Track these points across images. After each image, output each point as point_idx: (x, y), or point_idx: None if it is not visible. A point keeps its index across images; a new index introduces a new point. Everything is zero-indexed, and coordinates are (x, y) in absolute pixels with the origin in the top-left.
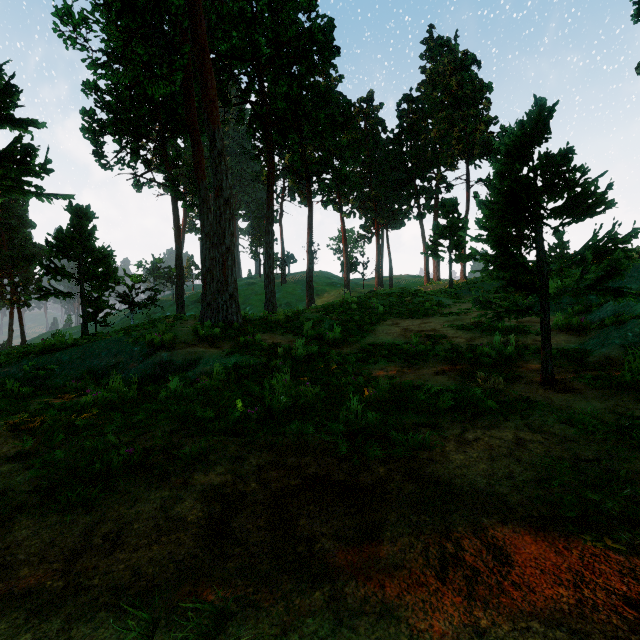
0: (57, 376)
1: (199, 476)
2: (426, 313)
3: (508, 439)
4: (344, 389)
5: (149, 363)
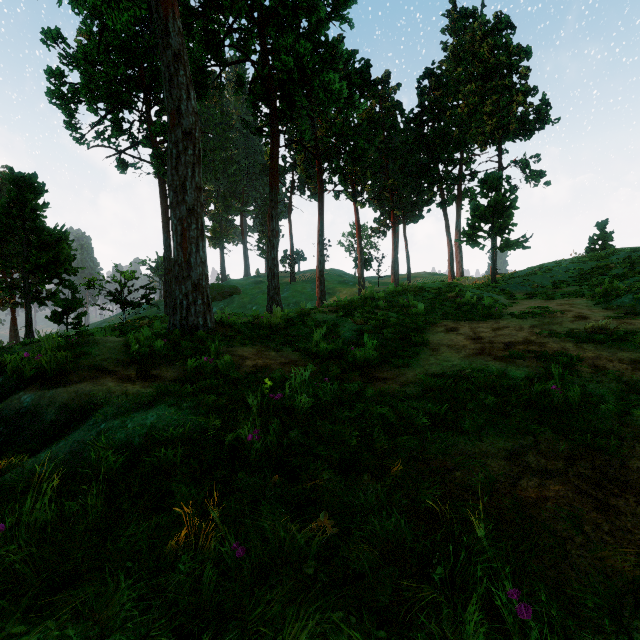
0: None
1: None
2: (487, 313)
3: None
4: None
5: None
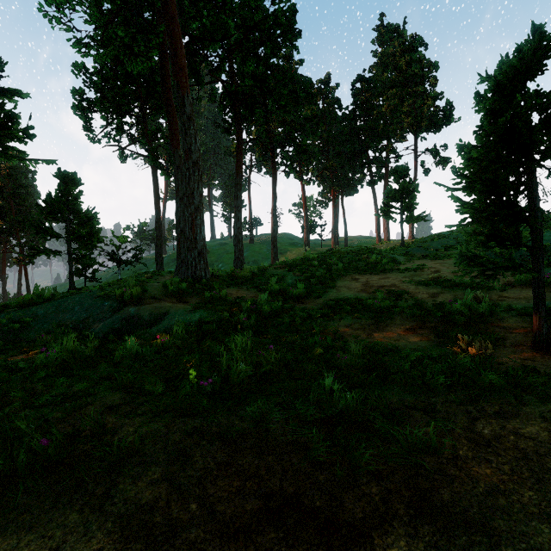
0: (31, 330)
1: (125, 485)
2: (383, 269)
3: (544, 439)
4: (310, 350)
5: (117, 318)
